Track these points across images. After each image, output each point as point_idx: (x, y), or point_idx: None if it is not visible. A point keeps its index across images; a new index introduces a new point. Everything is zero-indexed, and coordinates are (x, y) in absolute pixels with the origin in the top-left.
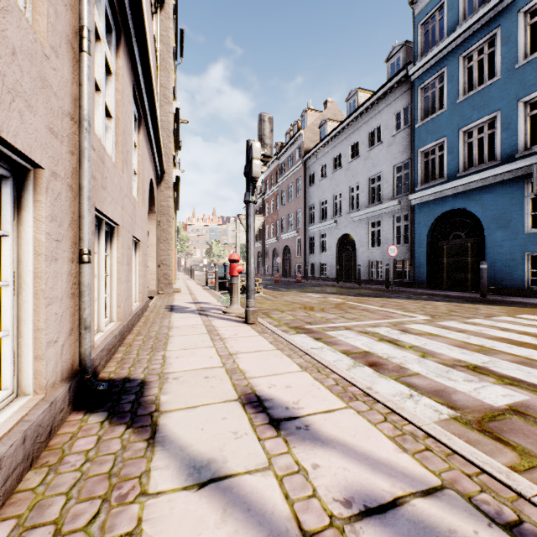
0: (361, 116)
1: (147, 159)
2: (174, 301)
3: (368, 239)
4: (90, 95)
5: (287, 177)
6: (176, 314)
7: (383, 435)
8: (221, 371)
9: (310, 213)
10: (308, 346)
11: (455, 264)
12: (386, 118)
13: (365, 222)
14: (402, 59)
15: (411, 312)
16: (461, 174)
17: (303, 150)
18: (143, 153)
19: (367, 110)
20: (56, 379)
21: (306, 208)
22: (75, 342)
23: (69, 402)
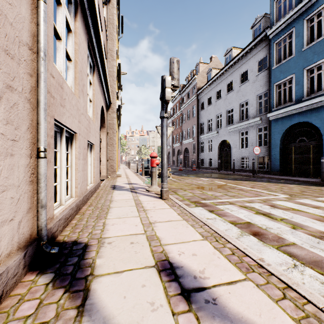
0: (234, 64)
1: (99, 93)
2: (116, 182)
3: (239, 143)
4: (45, 32)
5: (186, 105)
6: (116, 191)
7: (288, 317)
8: (142, 237)
9: (201, 127)
10: (205, 217)
11: (300, 159)
12: (251, 65)
13: (237, 132)
14: (262, 26)
15: (274, 192)
16: (305, 99)
17: (196, 88)
18: (96, 89)
19: (238, 60)
20: (12, 249)
21: (198, 124)
22: (34, 217)
23: (24, 266)
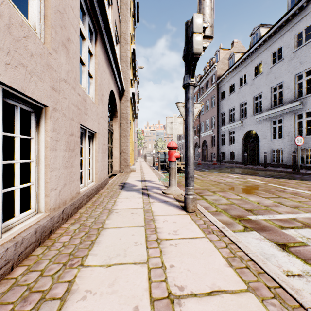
0: (263, 43)
1: (106, 72)
2: (128, 179)
3: (270, 133)
4: None
5: (205, 96)
6: (124, 192)
7: None
8: None
9: (221, 118)
10: (282, 268)
11: None
12: (287, 40)
13: (267, 121)
14: None
15: None
16: None
17: (216, 76)
18: (99, 63)
19: (269, 37)
20: None
21: (219, 115)
22: None
23: None
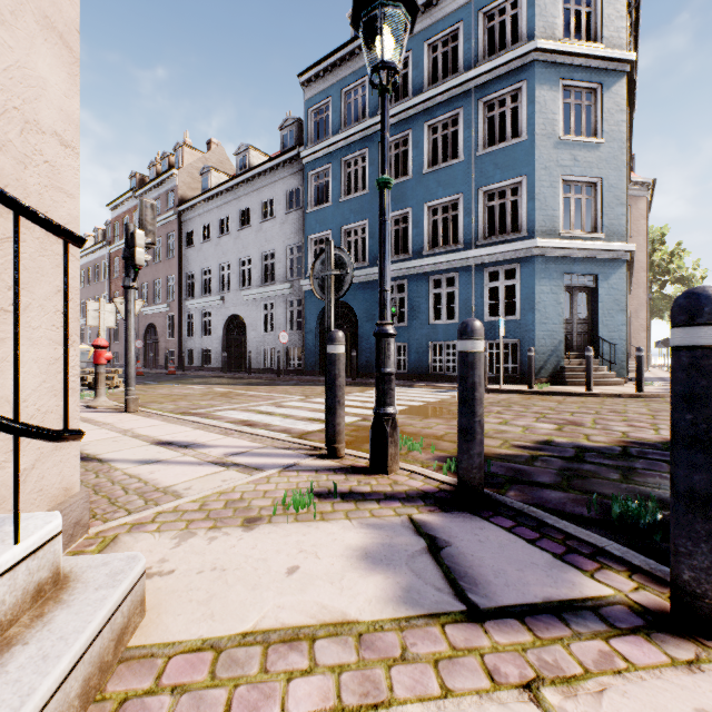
0: (253, 180)
1: None
2: None
3: (261, 323)
4: None
5: None
6: None
7: (246, 441)
8: (126, 437)
9: (187, 283)
10: None
11: None
12: (280, 192)
13: (258, 303)
14: (295, 135)
15: (292, 395)
16: None
17: (177, 197)
18: None
19: (259, 175)
20: None
21: (182, 275)
22: None
23: None
